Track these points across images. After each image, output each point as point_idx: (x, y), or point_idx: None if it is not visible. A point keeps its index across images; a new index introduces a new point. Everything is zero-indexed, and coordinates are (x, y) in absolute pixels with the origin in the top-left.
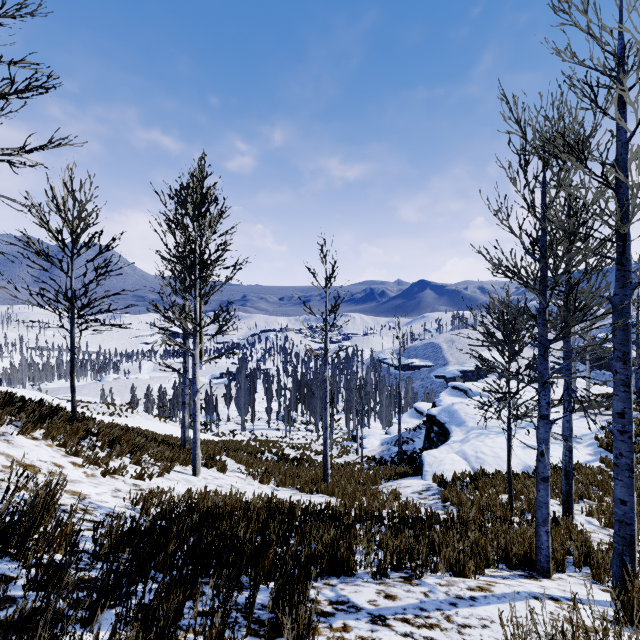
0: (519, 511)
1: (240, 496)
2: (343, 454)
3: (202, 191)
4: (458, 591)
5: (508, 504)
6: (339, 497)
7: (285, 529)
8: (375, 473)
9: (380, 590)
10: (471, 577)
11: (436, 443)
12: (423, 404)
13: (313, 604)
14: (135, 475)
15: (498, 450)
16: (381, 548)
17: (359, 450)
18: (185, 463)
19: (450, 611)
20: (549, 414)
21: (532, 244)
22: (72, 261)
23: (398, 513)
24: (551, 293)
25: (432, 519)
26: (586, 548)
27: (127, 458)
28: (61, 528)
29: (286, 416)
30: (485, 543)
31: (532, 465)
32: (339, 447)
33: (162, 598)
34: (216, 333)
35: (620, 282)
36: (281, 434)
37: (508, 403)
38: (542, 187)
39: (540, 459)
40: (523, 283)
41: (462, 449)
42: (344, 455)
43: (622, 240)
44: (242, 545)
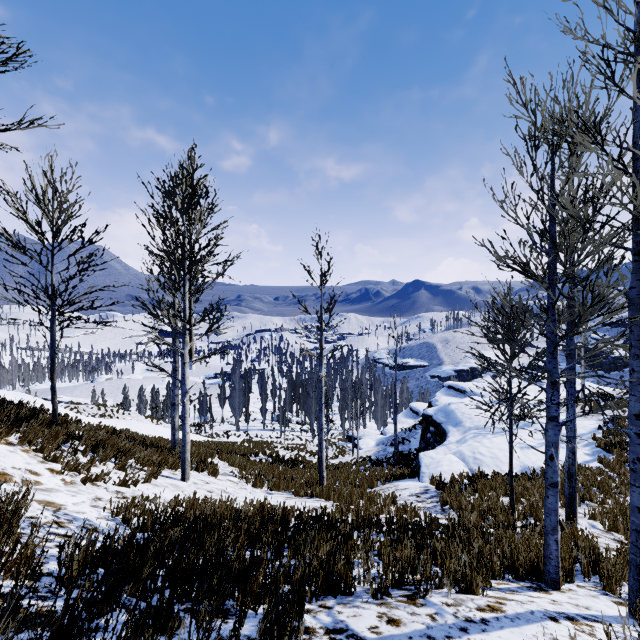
0: (521, 515)
1: (230, 503)
2: (338, 455)
3: (192, 183)
4: (467, 612)
5: (509, 508)
6: (335, 501)
7: (277, 541)
8: (371, 475)
9: (382, 613)
10: (479, 593)
11: (432, 443)
12: (418, 404)
13: (307, 634)
14: (119, 482)
15: (496, 451)
16: (382, 564)
17: (354, 451)
18: (174, 467)
19: (461, 639)
20: (558, 415)
21: (539, 236)
22: (52, 255)
23: (397, 519)
24: (562, 287)
25: (432, 525)
26: (594, 555)
27: (111, 463)
28: (20, 549)
29: (281, 416)
30: (490, 553)
31: (530, 466)
32: (334, 448)
33: (130, 636)
34: (206, 331)
35: (637, 274)
36: (276, 435)
37: (510, 403)
38: (551, 175)
39: (549, 463)
40: (530, 277)
41: (459, 450)
42: (339, 456)
43: (639, 229)
44: (228, 564)
